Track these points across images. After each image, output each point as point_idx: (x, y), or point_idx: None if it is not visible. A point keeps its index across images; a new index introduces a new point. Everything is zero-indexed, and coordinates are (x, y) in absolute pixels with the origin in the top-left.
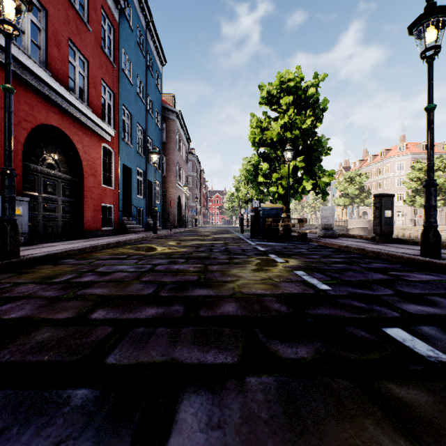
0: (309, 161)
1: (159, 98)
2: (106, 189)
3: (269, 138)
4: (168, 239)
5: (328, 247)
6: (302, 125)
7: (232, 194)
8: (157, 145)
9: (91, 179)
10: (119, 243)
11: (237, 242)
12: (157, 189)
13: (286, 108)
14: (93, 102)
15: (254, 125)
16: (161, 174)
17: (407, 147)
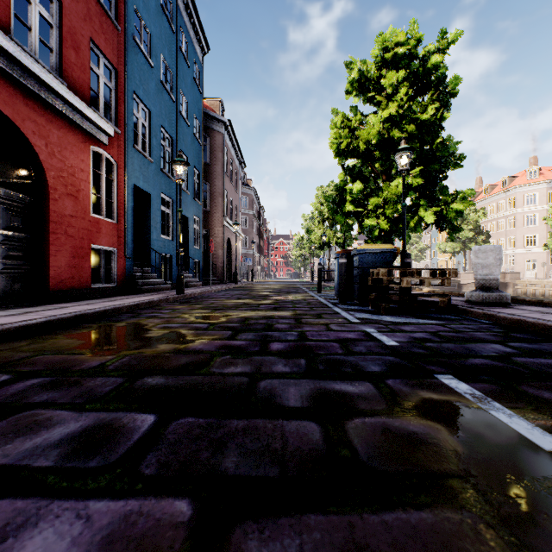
0: (426, 178)
1: (199, 100)
2: (100, 221)
3: (364, 140)
4: (195, 305)
5: (540, 335)
6: (421, 115)
7: (301, 238)
8: (196, 165)
9: (67, 202)
10: (84, 317)
11: (320, 315)
12: (196, 228)
13: (392, 92)
14: (70, 72)
15: (338, 124)
16: (202, 207)
17: (540, 172)
